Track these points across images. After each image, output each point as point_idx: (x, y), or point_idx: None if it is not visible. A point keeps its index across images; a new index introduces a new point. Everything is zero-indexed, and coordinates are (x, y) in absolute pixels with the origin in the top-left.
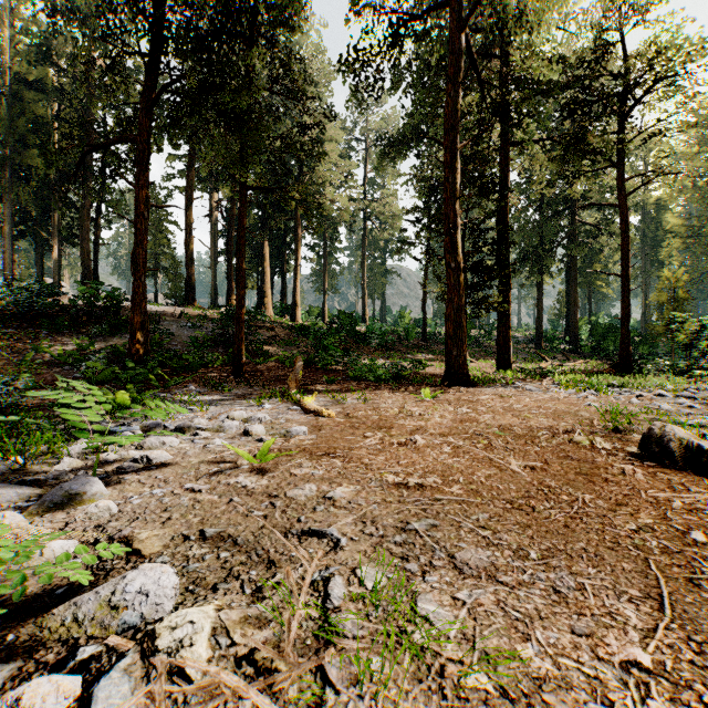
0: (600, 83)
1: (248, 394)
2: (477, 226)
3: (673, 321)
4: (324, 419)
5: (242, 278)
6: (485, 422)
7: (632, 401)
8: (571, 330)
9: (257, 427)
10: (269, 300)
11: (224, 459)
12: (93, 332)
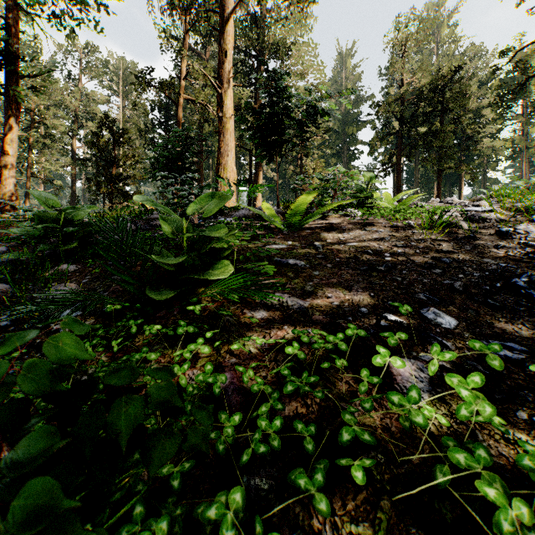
0: None
1: None
2: None
3: None
4: None
5: None
6: None
7: None
8: None
9: None
10: None
11: None
12: None
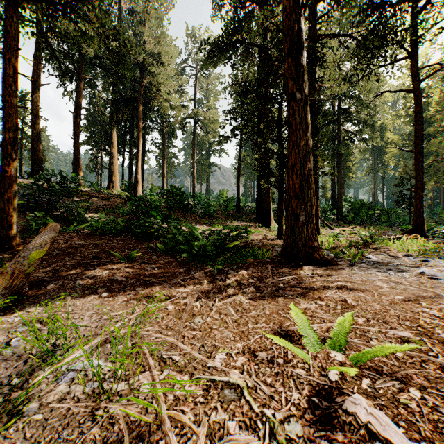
0: None
1: None
2: None
3: None
4: None
5: (11, 116)
6: None
7: None
8: (338, 205)
9: None
10: (116, 178)
11: None
12: None
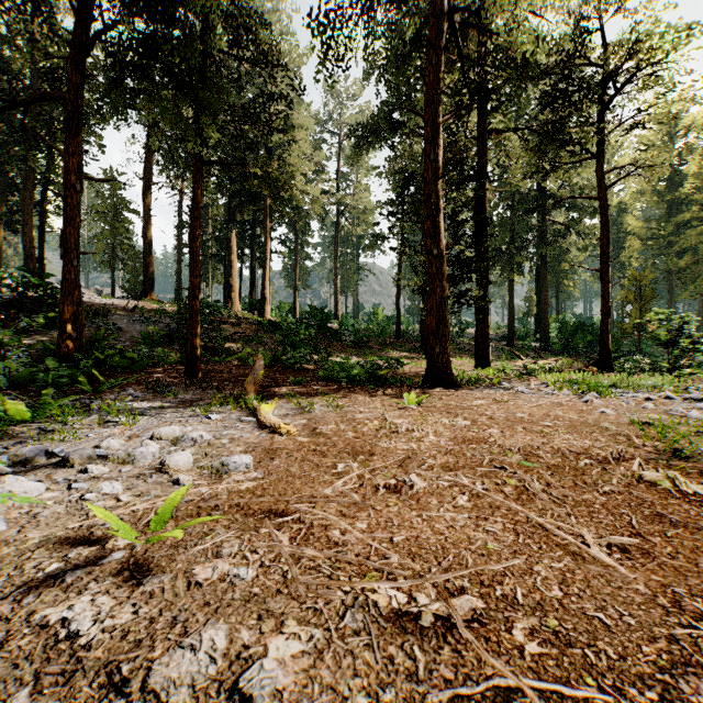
0: (580, 71)
1: (197, 399)
2: (457, 215)
3: (653, 317)
4: (281, 439)
5: (197, 264)
6: (496, 442)
7: (646, 405)
8: (542, 327)
9: (178, 458)
10: (236, 294)
11: (90, 533)
12: (22, 326)
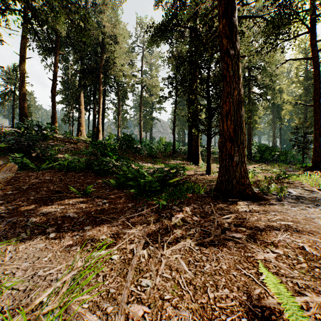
0: None
1: None
2: None
3: None
4: None
5: None
6: None
7: None
8: (248, 148)
9: None
10: (83, 128)
11: None
12: None
